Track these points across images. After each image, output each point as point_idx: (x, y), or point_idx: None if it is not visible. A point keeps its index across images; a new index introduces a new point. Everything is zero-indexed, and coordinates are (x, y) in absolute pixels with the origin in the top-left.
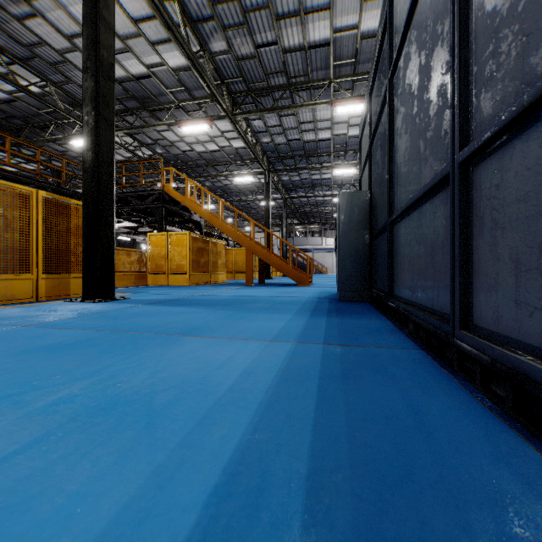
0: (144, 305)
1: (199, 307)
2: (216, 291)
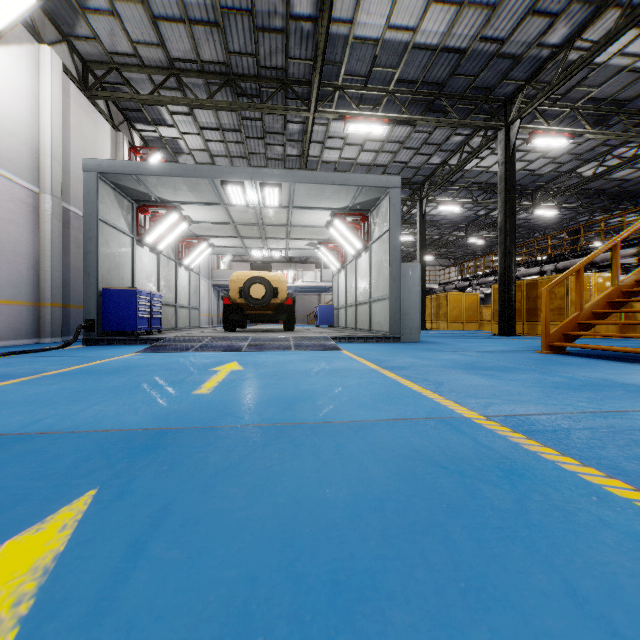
0: (463, 335)
1: (435, 335)
2: (525, 340)
